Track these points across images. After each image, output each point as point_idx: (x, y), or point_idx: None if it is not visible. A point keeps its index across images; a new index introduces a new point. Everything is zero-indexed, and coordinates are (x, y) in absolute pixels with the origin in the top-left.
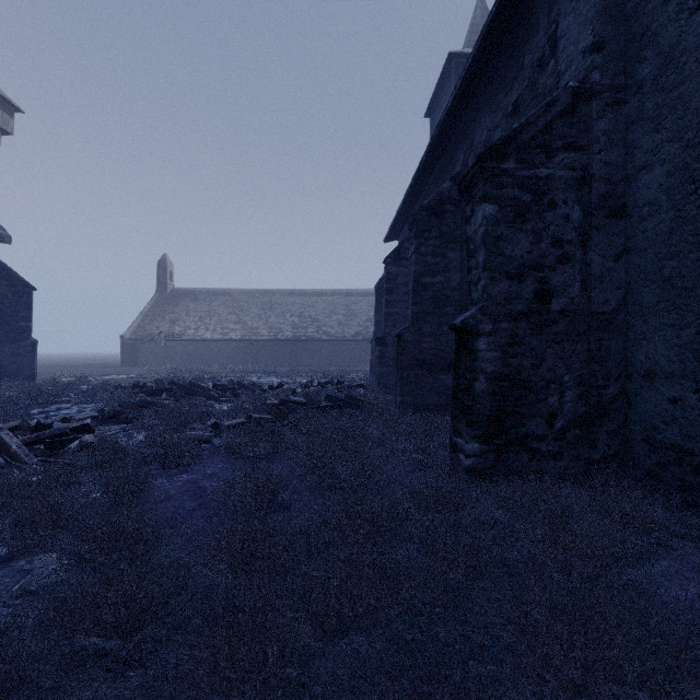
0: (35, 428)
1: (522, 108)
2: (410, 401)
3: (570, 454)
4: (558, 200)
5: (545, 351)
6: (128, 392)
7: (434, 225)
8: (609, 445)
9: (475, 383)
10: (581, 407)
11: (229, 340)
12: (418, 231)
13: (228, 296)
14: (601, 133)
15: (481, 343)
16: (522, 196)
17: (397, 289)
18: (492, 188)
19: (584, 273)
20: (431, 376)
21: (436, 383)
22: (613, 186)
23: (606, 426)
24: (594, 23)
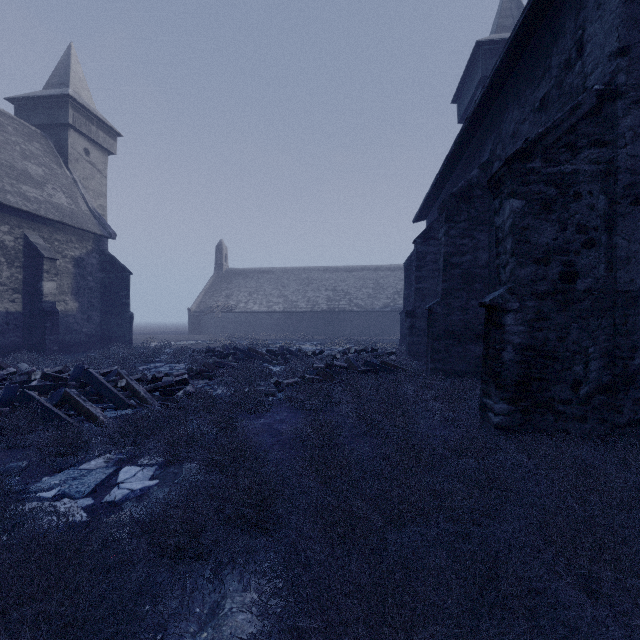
0: (151, 380)
1: (549, 104)
2: (440, 368)
3: (595, 417)
4: (583, 192)
5: (570, 326)
6: (202, 355)
7: (463, 210)
8: (635, 411)
9: (503, 352)
10: (606, 376)
11: (273, 312)
12: (447, 216)
13: (271, 274)
14: (626, 129)
15: (509, 319)
16: (547, 190)
17: (426, 266)
18: (519, 186)
19: (609, 256)
20: (460, 346)
21: (465, 352)
22: (639, 176)
23: (632, 393)
24: (619, 30)
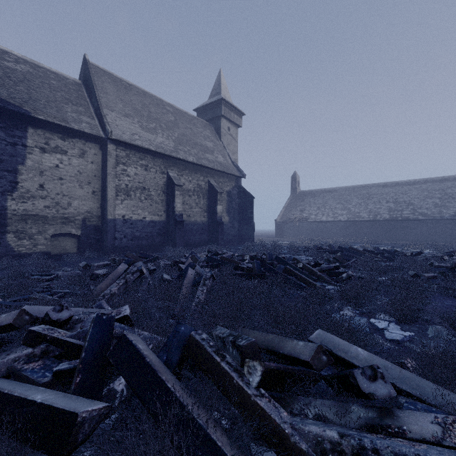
0: (314, 265)
1: None
2: None
3: None
4: None
5: None
6: (314, 250)
7: None
8: None
9: None
10: None
11: (338, 221)
12: None
13: (334, 192)
14: None
15: None
16: None
17: None
18: None
19: None
20: None
21: None
22: None
23: None
24: None
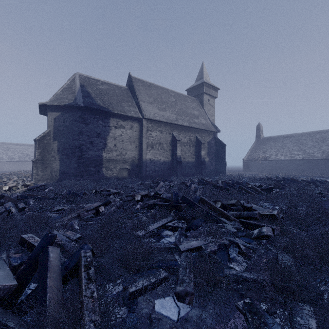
0: (258, 186)
1: None
2: None
3: None
4: None
5: None
6: (265, 180)
7: None
8: None
9: None
10: None
11: (294, 160)
12: None
13: (292, 138)
14: None
15: None
16: None
17: None
18: None
19: None
20: None
21: None
22: None
23: None
24: None
